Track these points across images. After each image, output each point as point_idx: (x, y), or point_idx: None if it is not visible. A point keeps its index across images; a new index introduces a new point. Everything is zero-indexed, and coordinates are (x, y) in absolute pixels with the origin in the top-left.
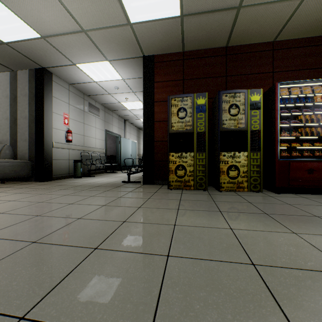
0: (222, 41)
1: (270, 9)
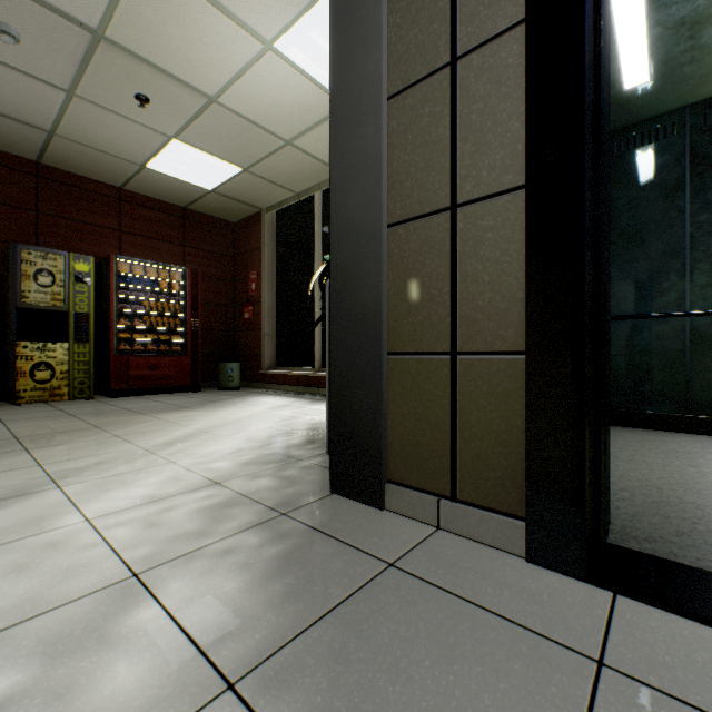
0: (28, 153)
1: (104, 156)
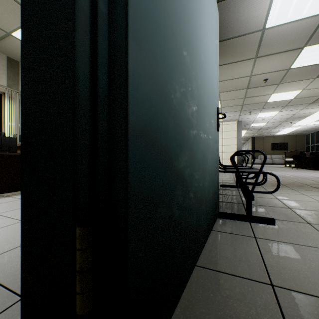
0: None
1: None
